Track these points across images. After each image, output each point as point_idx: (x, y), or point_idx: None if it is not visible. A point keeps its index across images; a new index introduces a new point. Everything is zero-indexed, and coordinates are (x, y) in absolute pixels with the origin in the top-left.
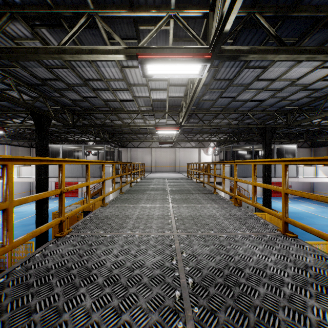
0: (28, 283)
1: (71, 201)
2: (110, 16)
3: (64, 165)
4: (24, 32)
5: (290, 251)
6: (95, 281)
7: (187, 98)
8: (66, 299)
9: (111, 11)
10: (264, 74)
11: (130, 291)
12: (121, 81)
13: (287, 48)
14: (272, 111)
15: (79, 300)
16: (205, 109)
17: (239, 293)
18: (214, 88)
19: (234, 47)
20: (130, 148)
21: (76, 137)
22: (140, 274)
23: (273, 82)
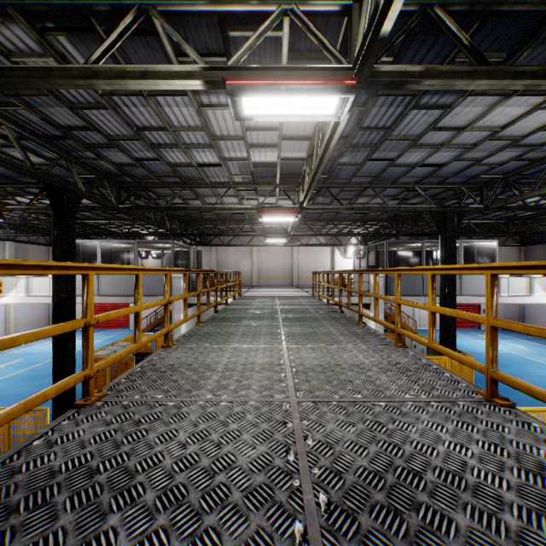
0: (11, 503)
1: (117, 335)
2: (177, 12)
3: (92, 275)
4: (28, 42)
5: (506, 435)
6: (139, 498)
7: (313, 160)
8: (79, 539)
9: (180, 2)
10: (446, 119)
11: (206, 522)
12: (199, 131)
13: (491, 69)
14: (456, 183)
15: (105, 542)
16: (342, 180)
17: (418, 526)
18: (359, 143)
19: (398, 66)
20: (217, 247)
21: (125, 228)
22: (227, 485)
23: (460, 132)
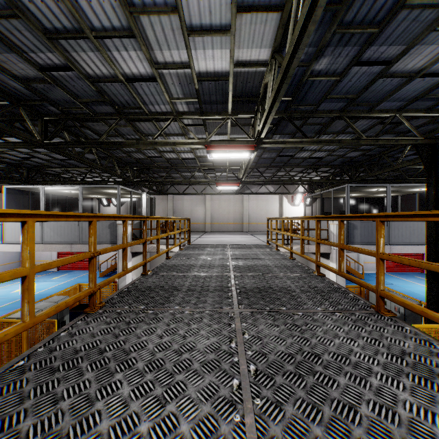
0: None
1: (79, 277)
2: None
3: None
4: None
5: None
6: None
7: (288, 35)
8: None
9: None
10: None
11: None
12: None
13: None
14: None
15: None
16: (309, 105)
17: None
18: (353, 23)
19: None
20: (173, 196)
21: (86, 177)
22: None
23: None
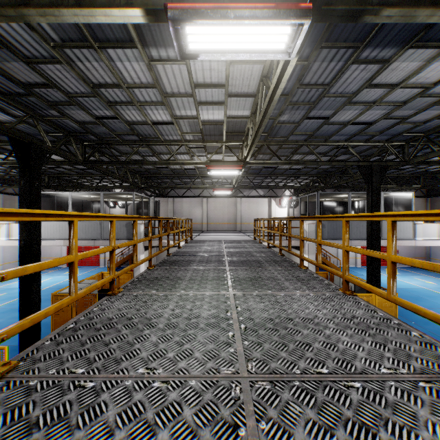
0: None
1: (89, 272)
2: None
3: None
4: None
5: None
6: None
7: (257, 115)
8: None
9: None
10: (382, 75)
11: None
12: (151, 89)
13: None
14: (381, 141)
15: None
16: (281, 138)
17: None
18: (298, 101)
19: None
20: (173, 198)
21: (96, 182)
22: None
23: (394, 89)
